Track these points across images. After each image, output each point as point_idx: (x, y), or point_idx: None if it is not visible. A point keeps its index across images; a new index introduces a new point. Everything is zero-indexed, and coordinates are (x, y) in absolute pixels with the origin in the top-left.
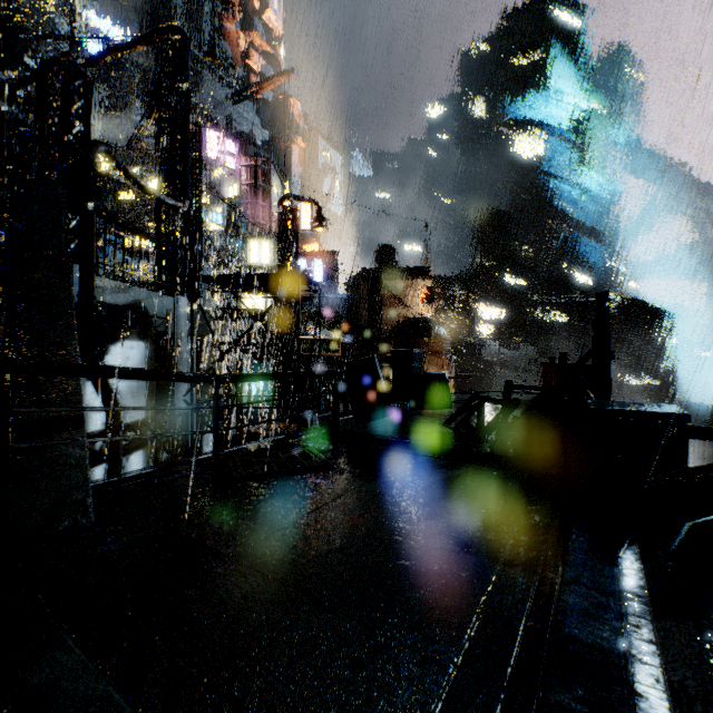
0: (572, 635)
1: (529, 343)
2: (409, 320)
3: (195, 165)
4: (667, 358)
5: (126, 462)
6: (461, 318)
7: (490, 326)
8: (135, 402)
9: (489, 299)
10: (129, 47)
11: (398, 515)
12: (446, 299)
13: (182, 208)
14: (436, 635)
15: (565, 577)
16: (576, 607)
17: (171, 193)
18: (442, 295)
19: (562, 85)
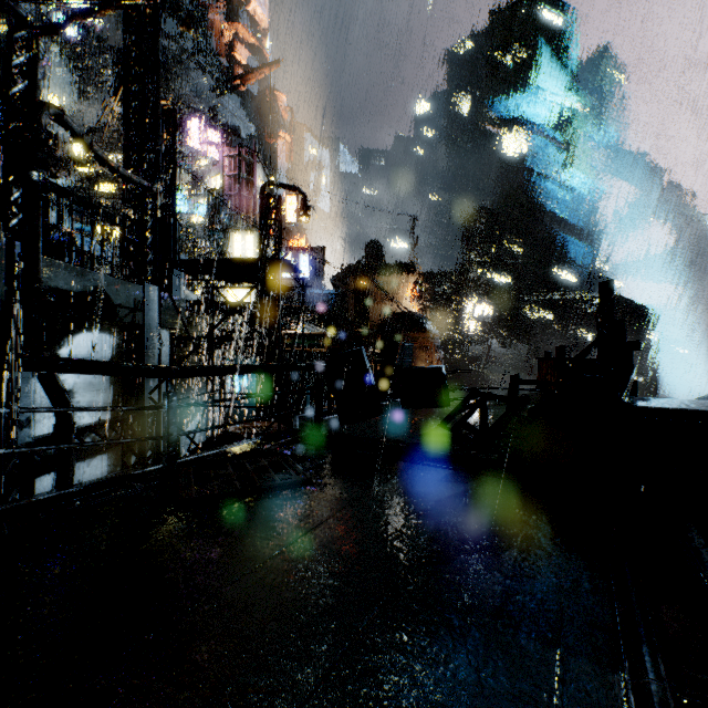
0: None
1: (515, 340)
2: (397, 314)
3: (169, 145)
4: (650, 354)
5: (86, 468)
6: (449, 314)
7: (477, 323)
8: (97, 401)
9: (476, 295)
10: (94, 12)
11: (396, 555)
12: (433, 295)
13: (151, 189)
14: None
15: (675, 685)
16: None
17: (139, 172)
18: (430, 291)
19: (547, 83)
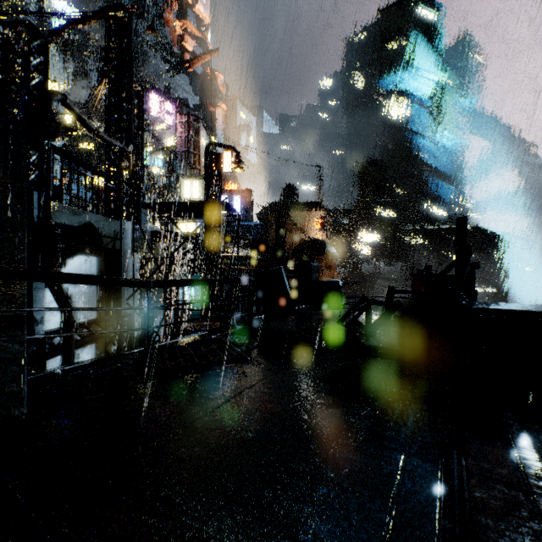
0: (493, 541)
1: (398, 260)
2: (307, 241)
3: (138, 117)
4: (502, 271)
5: (80, 354)
6: (347, 240)
7: (369, 247)
8: (88, 305)
9: (368, 226)
10: (84, 21)
11: (304, 403)
12: (335, 226)
13: (126, 150)
14: (350, 540)
15: (469, 469)
16: (489, 505)
17: (118, 137)
18: (332, 223)
19: (422, 64)
